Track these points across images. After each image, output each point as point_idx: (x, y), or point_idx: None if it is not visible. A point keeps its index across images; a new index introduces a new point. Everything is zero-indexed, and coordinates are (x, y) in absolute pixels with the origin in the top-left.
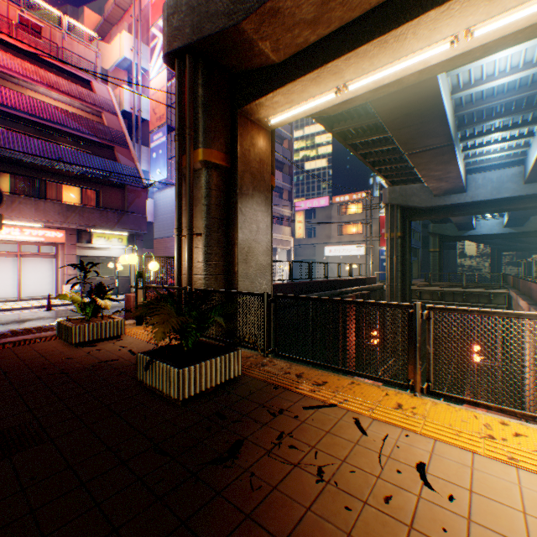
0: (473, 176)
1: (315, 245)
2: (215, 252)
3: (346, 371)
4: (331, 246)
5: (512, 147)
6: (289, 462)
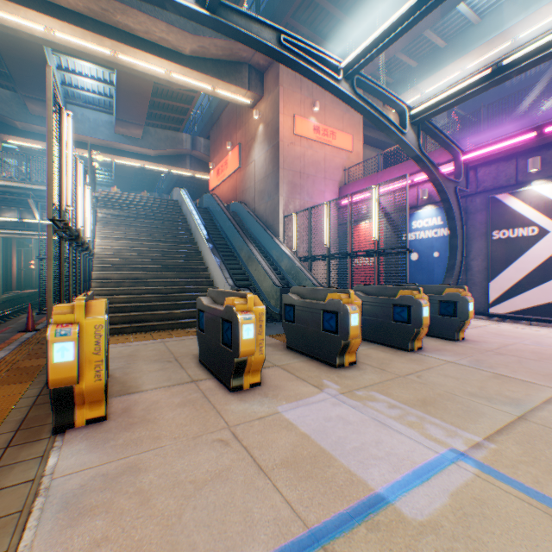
0: None
1: None
2: None
3: None
4: None
5: (108, 179)
6: None
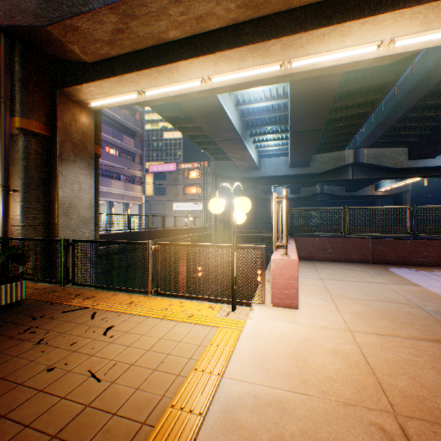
0: (264, 160)
1: (166, 201)
2: (34, 206)
3: (117, 288)
4: (179, 202)
5: (280, 144)
6: (23, 339)
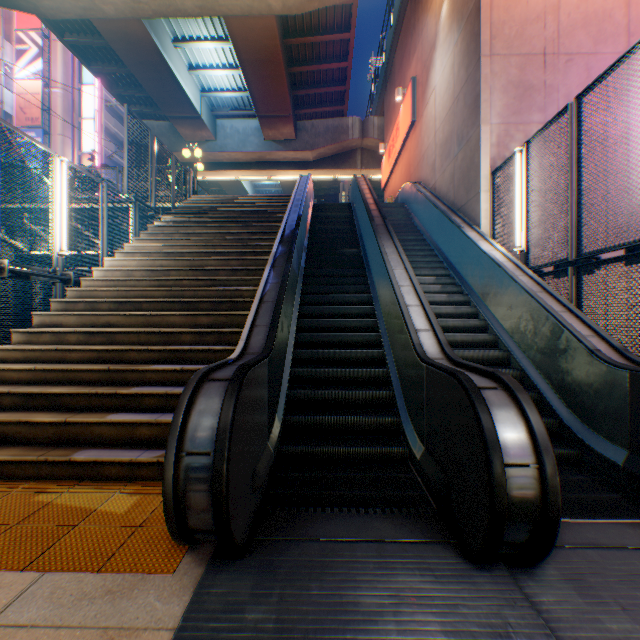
0: None
1: None
2: None
3: None
4: None
5: None
6: None
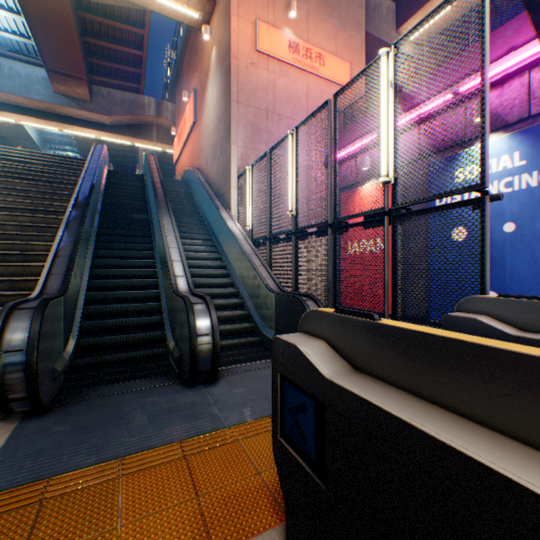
0: None
1: None
2: None
3: None
4: None
5: None
6: None
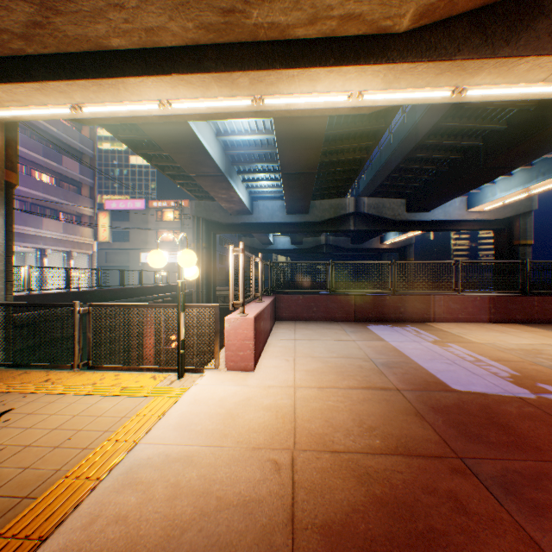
0: (258, 203)
1: (131, 250)
2: None
3: (31, 365)
4: (149, 252)
5: (275, 186)
6: None
